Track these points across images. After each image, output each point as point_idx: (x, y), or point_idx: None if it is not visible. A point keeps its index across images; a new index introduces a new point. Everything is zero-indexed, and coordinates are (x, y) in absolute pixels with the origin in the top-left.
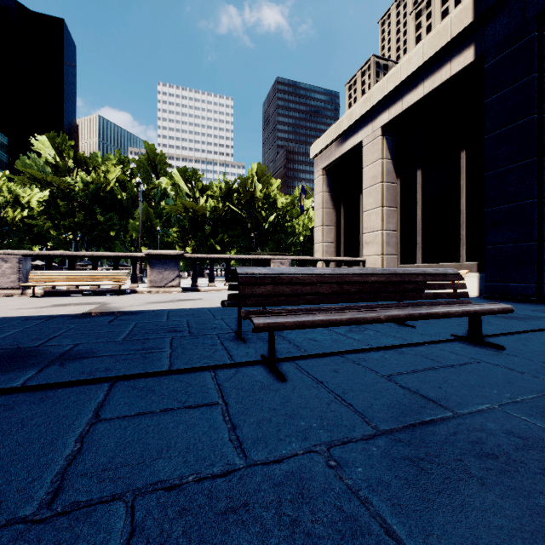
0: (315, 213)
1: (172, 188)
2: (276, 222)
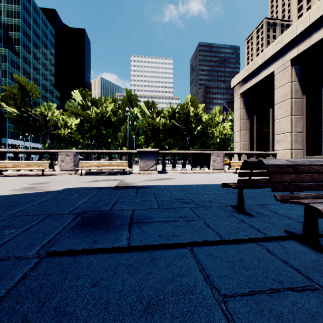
0: (234, 123)
1: (140, 113)
2: (201, 130)
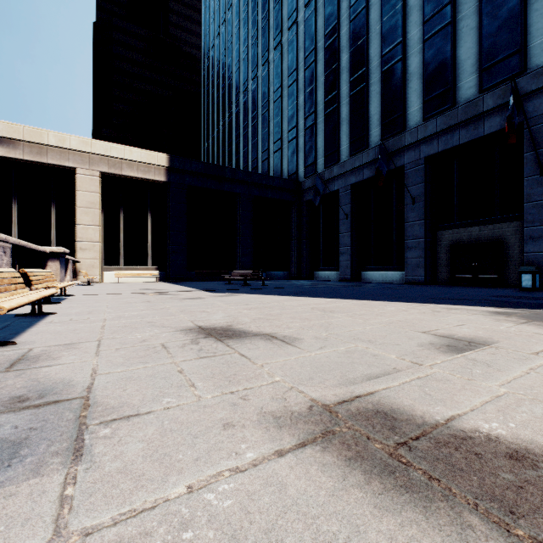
0: None
1: None
2: None
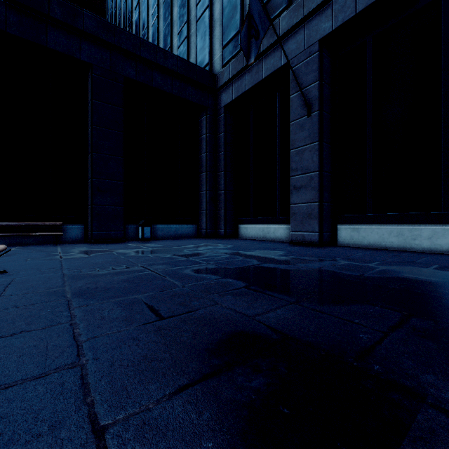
0: None
1: None
2: None
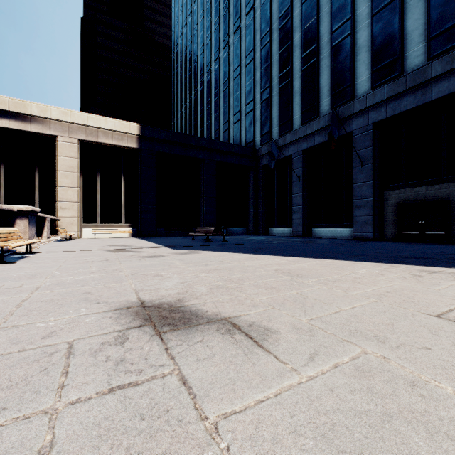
0: None
1: None
2: None
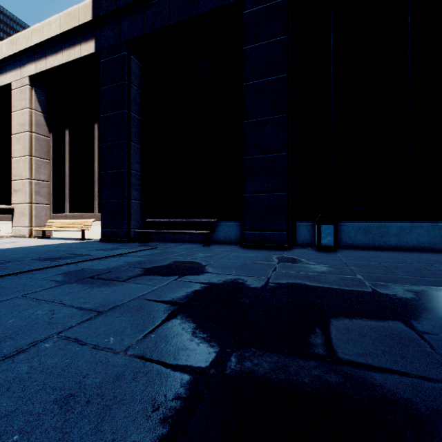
0: None
1: None
2: None
